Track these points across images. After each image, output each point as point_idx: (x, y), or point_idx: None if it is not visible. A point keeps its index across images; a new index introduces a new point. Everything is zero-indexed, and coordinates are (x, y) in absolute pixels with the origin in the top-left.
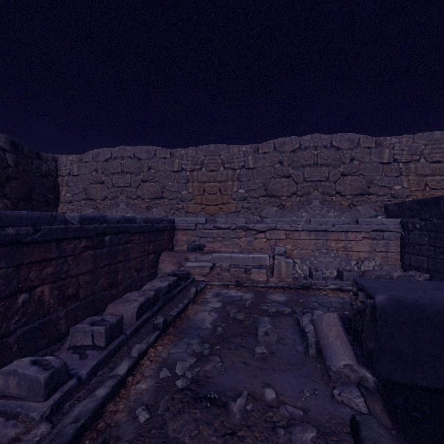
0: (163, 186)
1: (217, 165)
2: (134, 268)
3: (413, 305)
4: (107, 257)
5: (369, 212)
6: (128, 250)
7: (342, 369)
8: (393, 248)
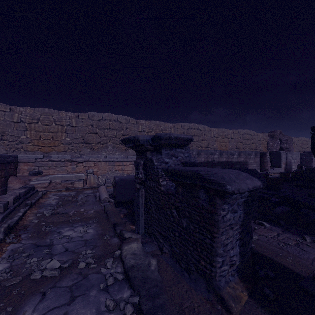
0: (3, 132)
1: (50, 122)
2: None
3: (124, 180)
4: None
5: (133, 153)
6: None
7: (104, 198)
8: None
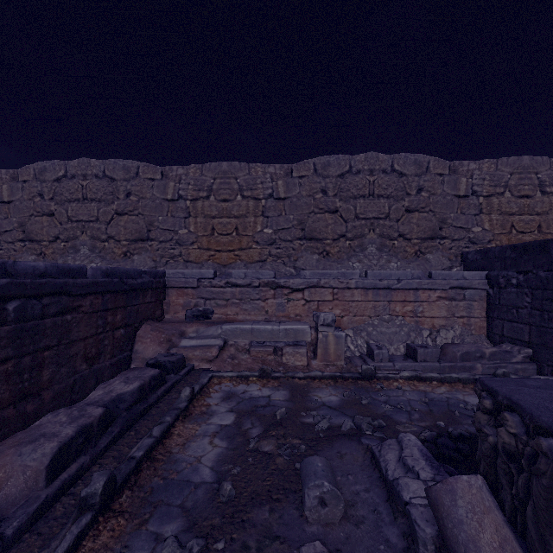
0: (150, 222)
1: (232, 192)
2: (83, 356)
3: None
4: (10, 342)
5: (442, 262)
6: (67, 325)
7: None
8: (477, 311)
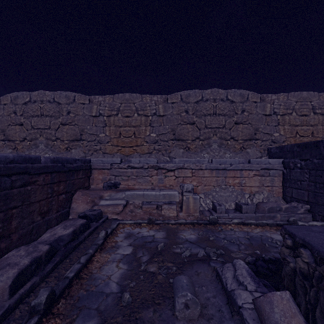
0: (82, 129)
1: (132, 112)
2: (38, 212)
3: None
4: None
5: (256, 154)
6: (28, 192)
7: None
8: (277, 183)
